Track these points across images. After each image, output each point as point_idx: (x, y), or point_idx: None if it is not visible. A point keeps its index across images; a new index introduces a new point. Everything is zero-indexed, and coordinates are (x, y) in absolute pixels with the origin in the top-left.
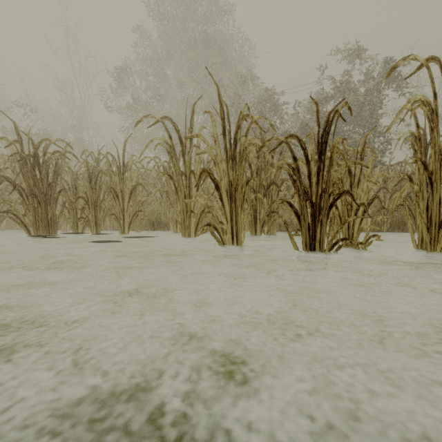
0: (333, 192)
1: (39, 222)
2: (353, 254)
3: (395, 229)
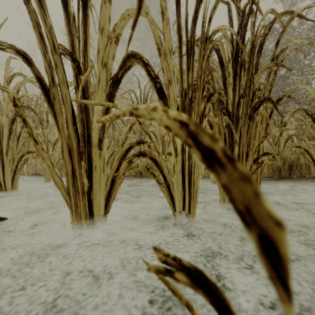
0: None
1: None
2: None
3: None
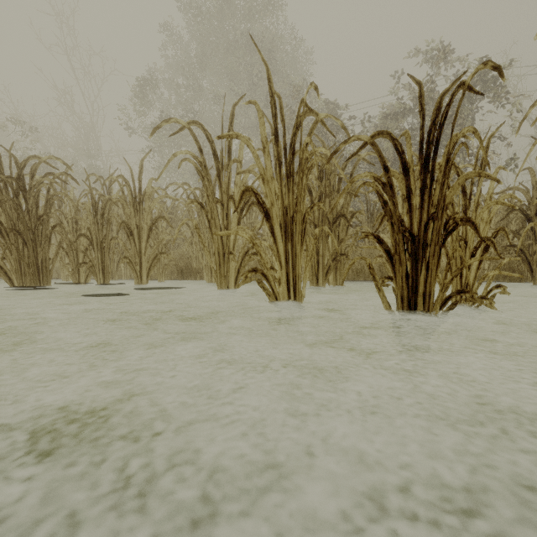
0: (454, 216)
1: (25, 267)
2: (468, 314)
3: (499, 278)
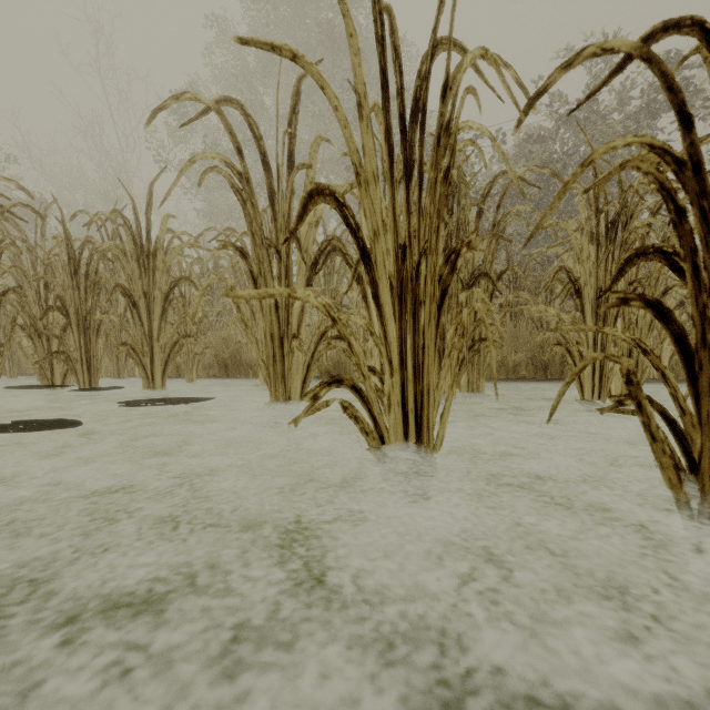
0: None
1: None
2: None
3: None
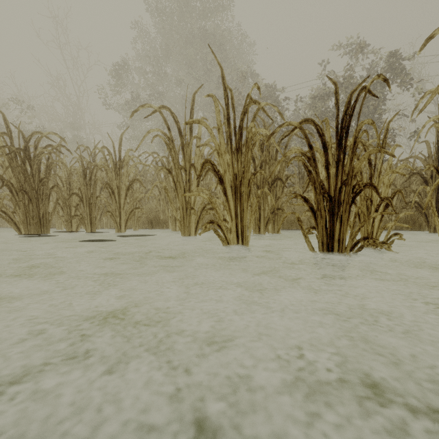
0: (358, 183)
1: (30, 219)
2: (373, 255)
3: (403, 227)
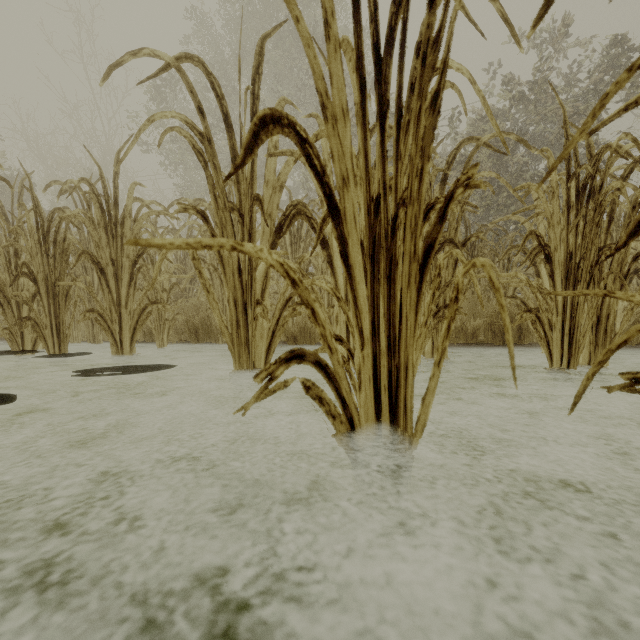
0: None
1: None
2: None
3: None
